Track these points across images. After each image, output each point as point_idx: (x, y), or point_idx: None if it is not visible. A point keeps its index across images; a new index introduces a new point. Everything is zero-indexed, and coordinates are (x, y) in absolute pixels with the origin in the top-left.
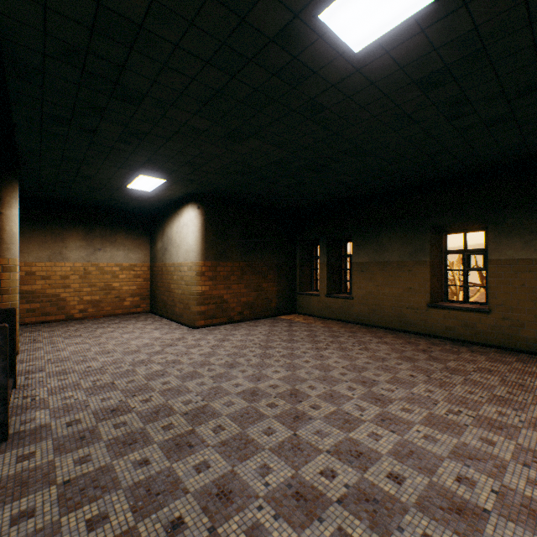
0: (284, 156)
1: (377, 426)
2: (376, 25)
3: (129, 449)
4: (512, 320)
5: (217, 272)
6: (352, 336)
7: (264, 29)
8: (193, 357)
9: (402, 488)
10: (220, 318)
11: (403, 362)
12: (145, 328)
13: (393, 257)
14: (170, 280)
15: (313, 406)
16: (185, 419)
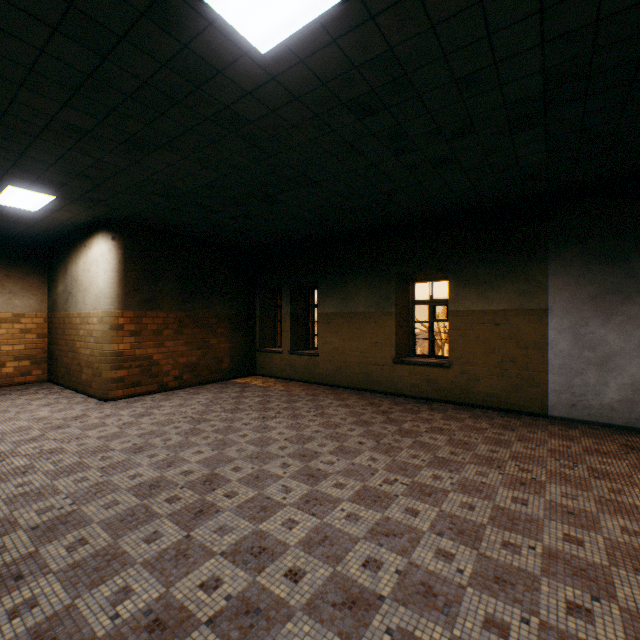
0: (217, 178)
1: (299, 510)
2: (277, 22)
3: None
4: (469, 375)
5: (143, 325)
6: (313, 399)
7: None
8: (86, 443)
9: (297, 587)
10: (147, 385)
11: (357, 427)
12: (29, 405)
13: (360, 307)
14: (76, 336)
15: (228, 494)
16: (29, 537)
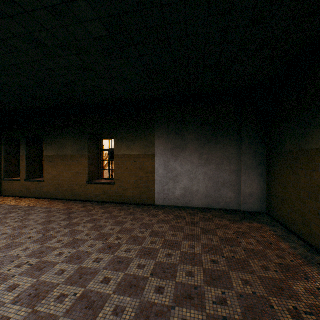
0: None
1: None
2: None
3: None
4: (123, 187)
5: None
6: (28, 210)
7: None
8: None
9: None
10: None
11: (40, 226)
12: None
13: (69, 152)
14: None
15: None
16: None
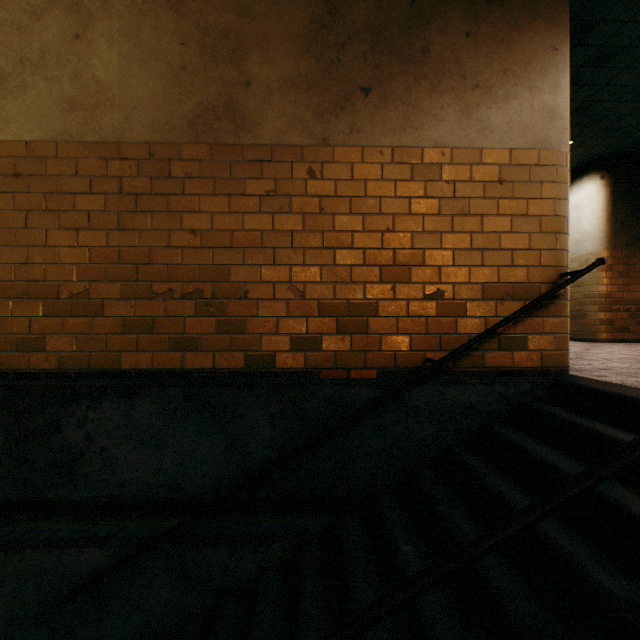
0: None
1: None
2: None
3: None
4: None
5: (629, 266)
6: None
7: None
8: None
9: None
10: (633, 332)
11: None
12: None
13: None
14: None
15: None
16: None
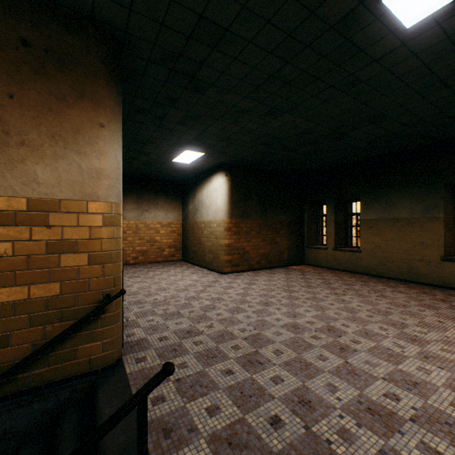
0: (310, 127)
1: (423, 362)
2: (435, 0)
3: (213, 361)
4: None
5: (240, 228)
6: (365, 284)
7: (328, 18)
8: (232, 296)
9: None
10: (242, 266)
11: (425, 309)
12: (184, 272)
13: (403, 214)
14: (201, 235)
15: (353, 341)
16: (246, 343)
